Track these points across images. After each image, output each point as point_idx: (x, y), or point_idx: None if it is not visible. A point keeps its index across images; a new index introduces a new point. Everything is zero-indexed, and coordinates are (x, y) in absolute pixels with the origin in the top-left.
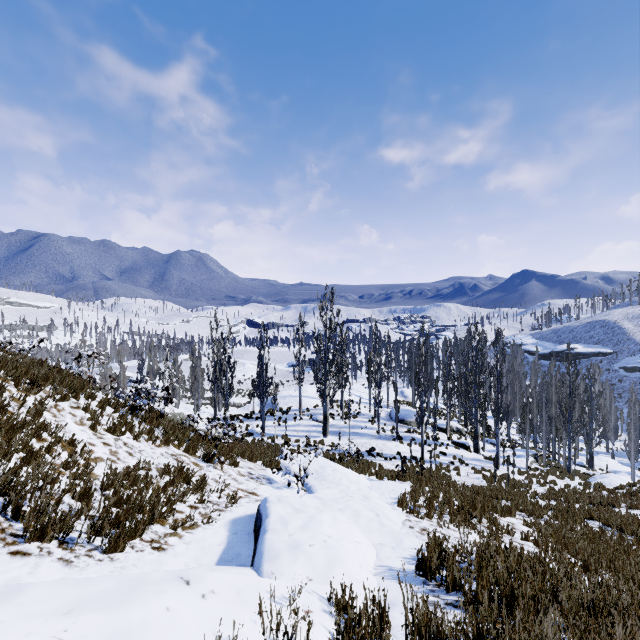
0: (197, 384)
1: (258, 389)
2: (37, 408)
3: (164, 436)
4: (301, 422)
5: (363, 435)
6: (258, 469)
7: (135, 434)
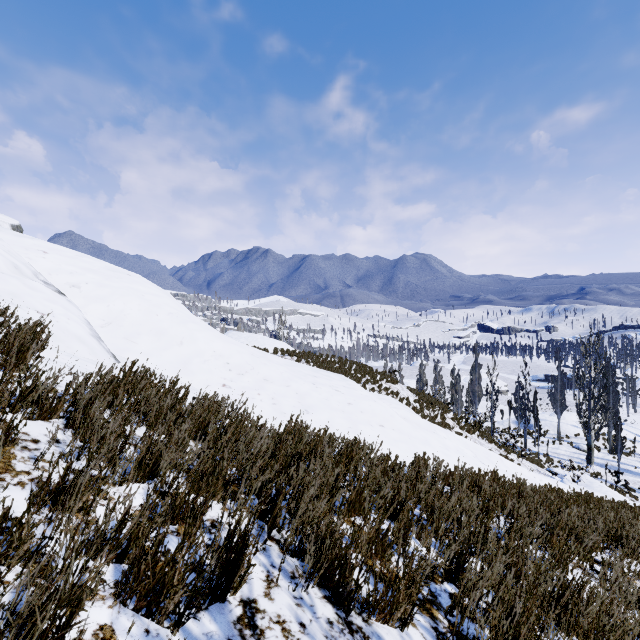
0: (455, 396)
1: (520, 412)
2: (443, 417)
3: (485, 438)
4: (560, 447)
5: (637, 474)
6: (541, 470)
7: (475, 435)
